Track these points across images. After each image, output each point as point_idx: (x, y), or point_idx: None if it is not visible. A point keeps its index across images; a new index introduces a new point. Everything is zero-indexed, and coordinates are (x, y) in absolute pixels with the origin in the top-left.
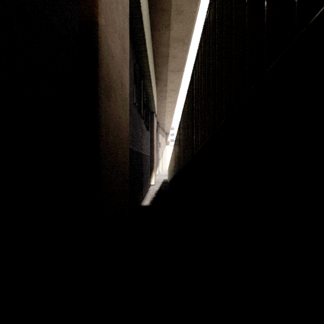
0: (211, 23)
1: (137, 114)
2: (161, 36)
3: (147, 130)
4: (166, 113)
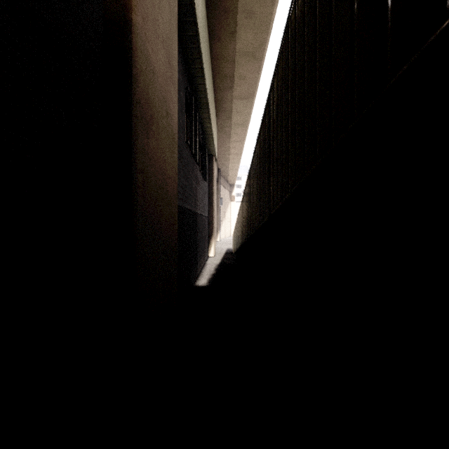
0: (298, 20)
1: (190, 157)
2: (224, 48)
3: (203, 181)
4: (230, 156)
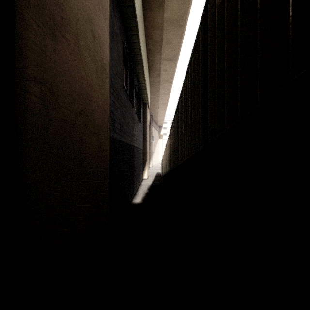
0: None
1: (127, 100)
2: (154, 17)
3: (139, 122)
4: (159, 105)
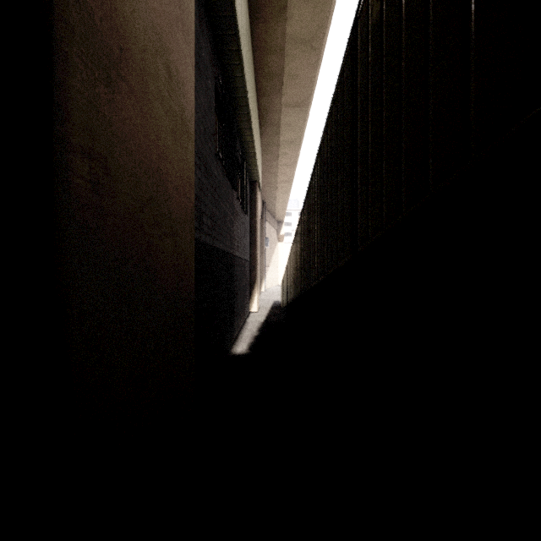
0: None
1: (223, 177)
2: (270, 33)
3: (243, 213)
4: (278, 185)
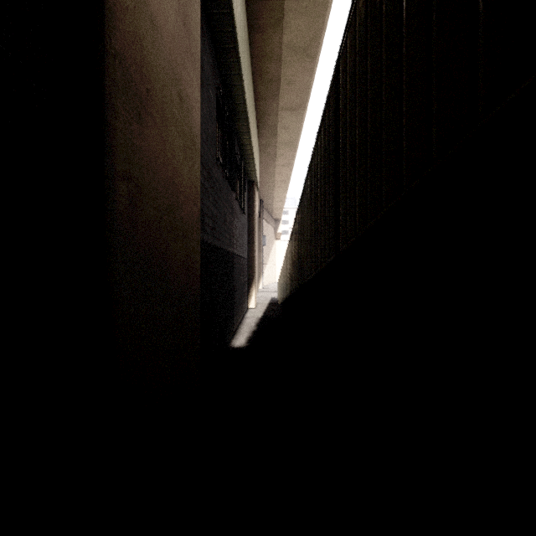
0: None
1: (223, 180)
2: (267, 42)
3: (241, 213)
4: (275, 184)
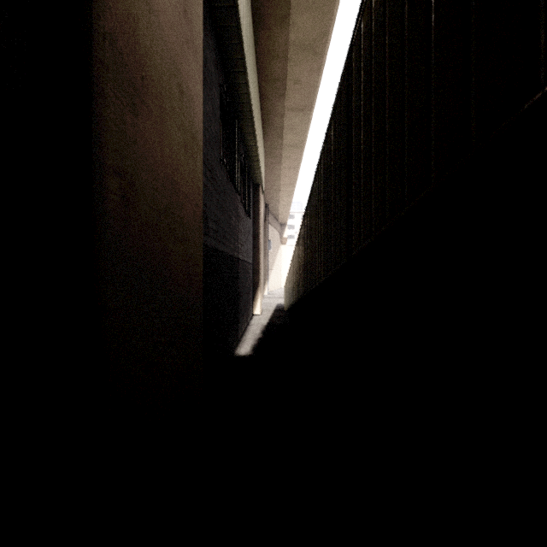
0: None
1: (227, 182)
2: (273, 40)
3: (246, 216)
4: (281, 187)
